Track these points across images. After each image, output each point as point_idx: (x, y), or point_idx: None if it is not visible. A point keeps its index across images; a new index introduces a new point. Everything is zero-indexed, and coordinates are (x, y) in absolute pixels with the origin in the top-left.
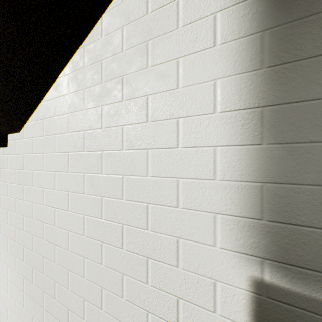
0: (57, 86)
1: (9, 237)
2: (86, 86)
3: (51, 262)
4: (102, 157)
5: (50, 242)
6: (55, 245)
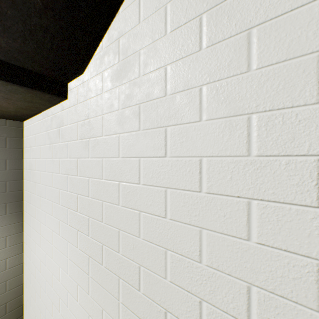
0: None
1: (70, 207)
2: None
3: (131, 237)
4: (250, 40)
5: (130, 208)
6: (139, 212)
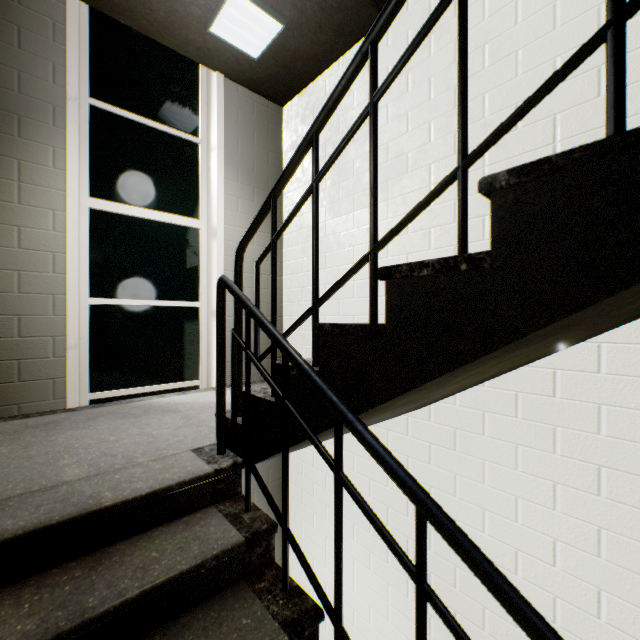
0: (521, 376)
1: None
2: (604, 402)
3: (503, 621)
4: None
5: None
6: None
